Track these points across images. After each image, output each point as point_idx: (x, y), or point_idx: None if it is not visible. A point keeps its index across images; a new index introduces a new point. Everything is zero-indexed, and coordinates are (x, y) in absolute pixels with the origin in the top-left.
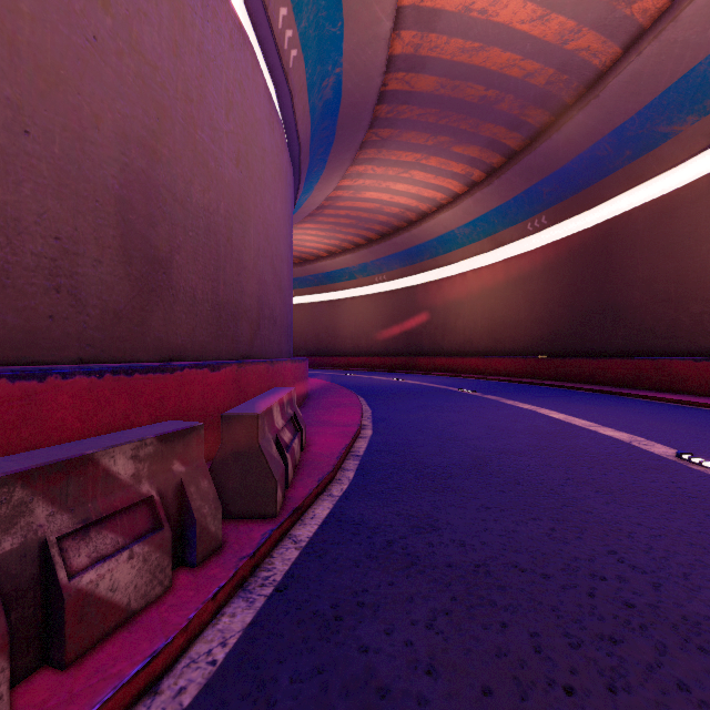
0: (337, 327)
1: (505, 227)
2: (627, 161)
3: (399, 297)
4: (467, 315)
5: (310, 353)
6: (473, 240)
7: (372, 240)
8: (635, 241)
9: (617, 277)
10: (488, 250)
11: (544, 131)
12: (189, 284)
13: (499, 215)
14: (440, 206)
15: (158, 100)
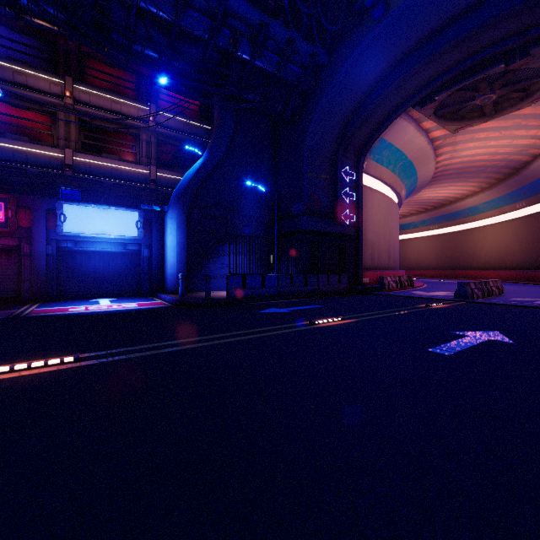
0: (406, 254)
1: (505, 205)
2: None
3: (446, 238)
4: (486, 248)
5: None
6: (488, 210)
7: (428, 209)
8: None
9: None
10: (497, 215)
11: (512, 174)
12: (391, 258)
13: (501, 200)
14: (467, 195)
15: (390, 232)
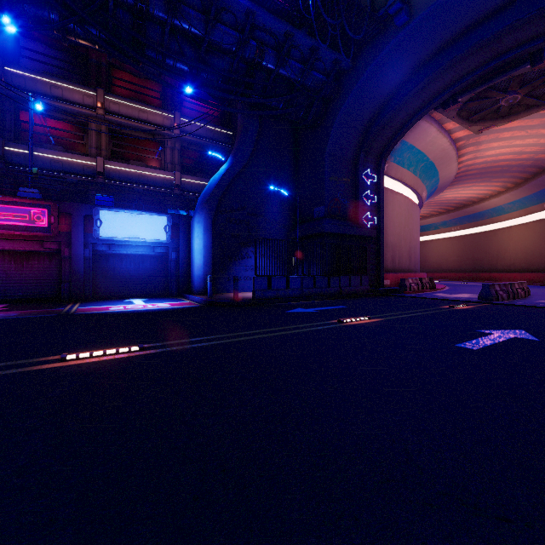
0: (426, 256)
1: (531, 205)
2: None
3: (468, 239)
4: (512, 250)
5: None
6: (513, 210)
7: (449, 210)
8: None
9: None
10: (523, 215)
11: (539, 173)
12: (412, 260)
13: (527, 200)
14: (491, 196)
15: (410, 234)
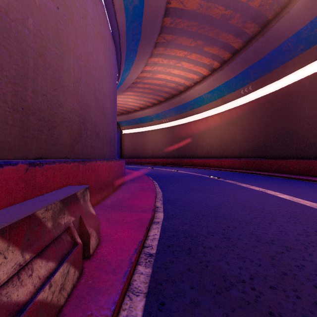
0: (144, 145)
1: (229, 93)
2: (300, 52)
3: (175, 130)
4: (209, 138)
5: (131, 157)
6: (212, 100)
7: (161, 101)
8: (303, 96)
9: (292, 116)
10: (220, 105)
11: (254, 37)
12: None
13: (226, 87)
14: (196, 83)
15: None
